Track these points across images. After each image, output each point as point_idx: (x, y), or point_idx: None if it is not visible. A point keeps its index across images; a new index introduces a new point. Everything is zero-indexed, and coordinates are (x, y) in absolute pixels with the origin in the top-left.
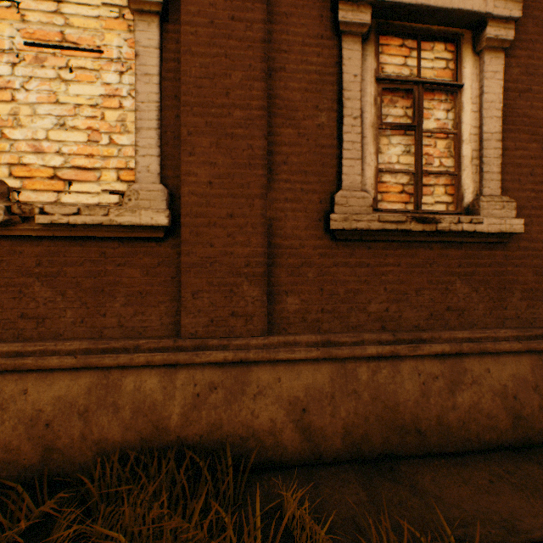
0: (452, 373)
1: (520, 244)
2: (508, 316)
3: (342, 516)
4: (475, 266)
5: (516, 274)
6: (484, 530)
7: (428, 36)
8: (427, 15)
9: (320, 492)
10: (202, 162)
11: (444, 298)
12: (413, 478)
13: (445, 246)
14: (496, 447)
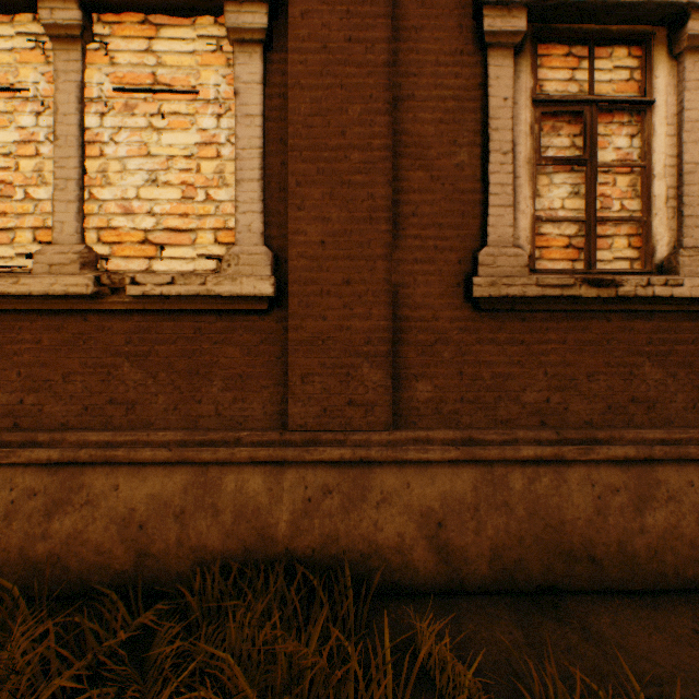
0: (639, 486)
1: None
2: None
3: (491, 658)
4: (672, 343)
5: None
6: (685, 692)
7: (604, 40)
8: (603, 13)
9: (461, 627)
10: (313, 218)
11: (627, 385)
12: (585, 619)
13: (629, 317)
14: None
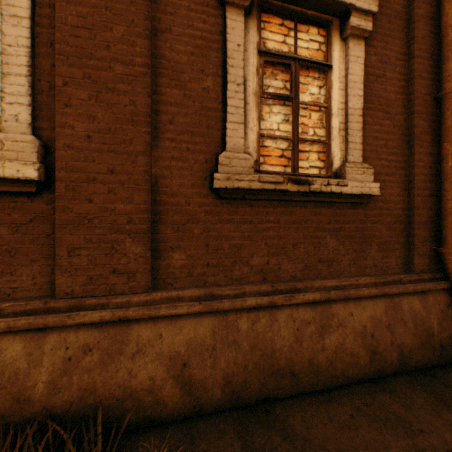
0: (322, 318)
1: (377, 205)
2: (368, 265)
3: None
4: (342, 223)
5: (374, 230)
6: None
7: (303, 19)
8: None
9: (195, 449)
10: (79, 114)
11: (317, 251)
12: (286, 420)
13: (318, 205)
14: (358, 380)
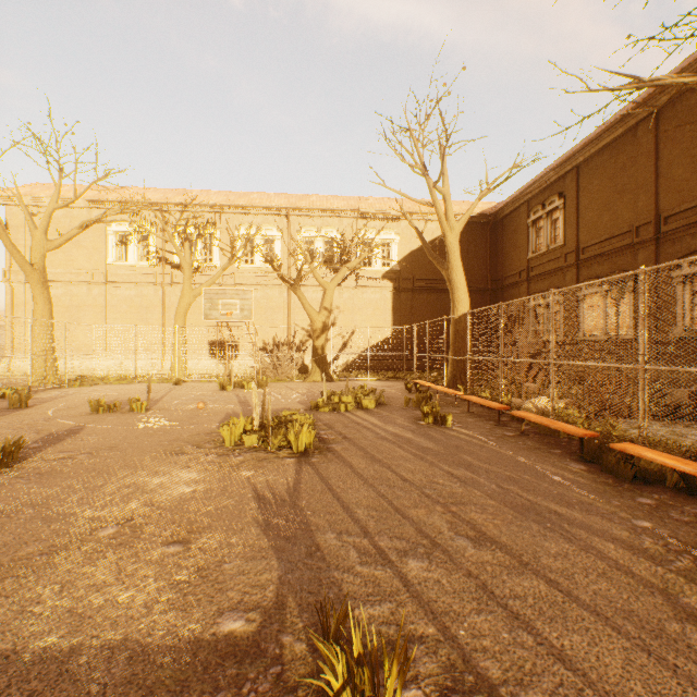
0: None
1: None
2: None
3: None
4: None
5: None
6: None
7: None
8: None
9: None
10: None
11: None
12: None
13: None
14: None
